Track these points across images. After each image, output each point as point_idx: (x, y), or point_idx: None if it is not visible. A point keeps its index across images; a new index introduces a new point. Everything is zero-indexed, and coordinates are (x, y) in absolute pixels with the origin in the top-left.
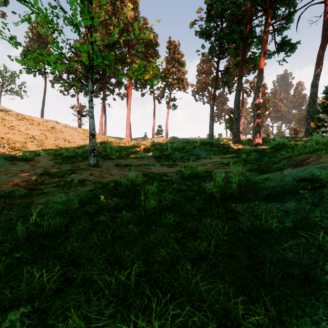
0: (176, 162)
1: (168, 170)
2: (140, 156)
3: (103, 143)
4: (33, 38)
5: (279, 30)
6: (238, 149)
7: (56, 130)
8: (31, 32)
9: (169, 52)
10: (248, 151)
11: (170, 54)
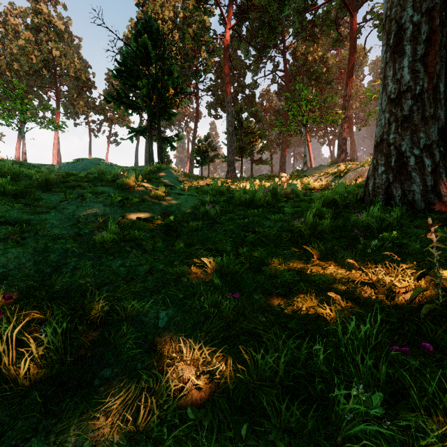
0: None
1: None
2: None
3: None
4: None
5: None
6: None
7: None
8: None
9: (109, 85)
10: None
11: (110, 87)
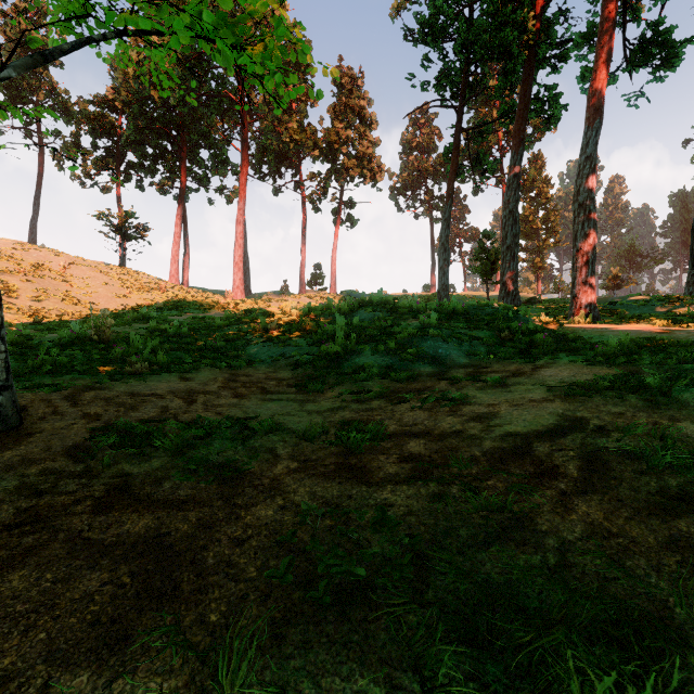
0: (369, 401)
1: (340, 529)
2: (248, 354)
3: (164, 307)
4: (8, 47)
5: (635, 8)
6: (560, 338)
7: (47, 271)
8: (3, 32)
9: (340, 93)
10: (624, 352)
11: (342, 96)
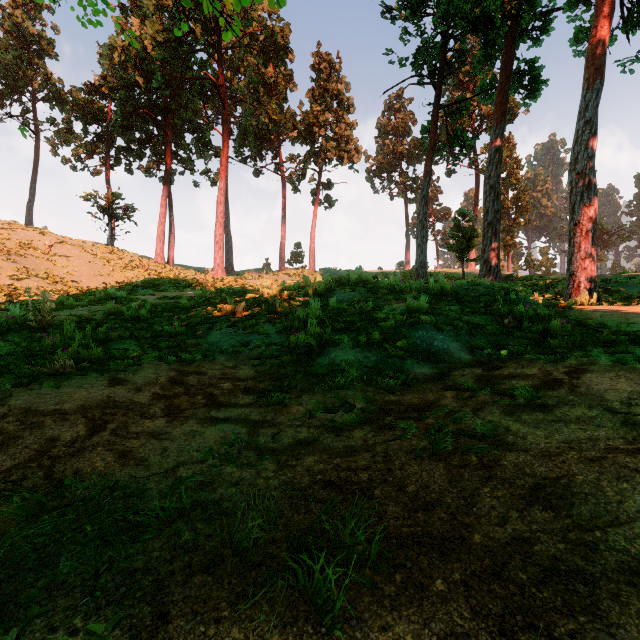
0: (349, 430)
1: None
2: (209, 341)
3: (140, 285)
4: (5, 40)
5: None
6: (577, 325)
7: (32, 250)
8: (1, 25)
9: (318, 78)
10: None
11: (321, 81)
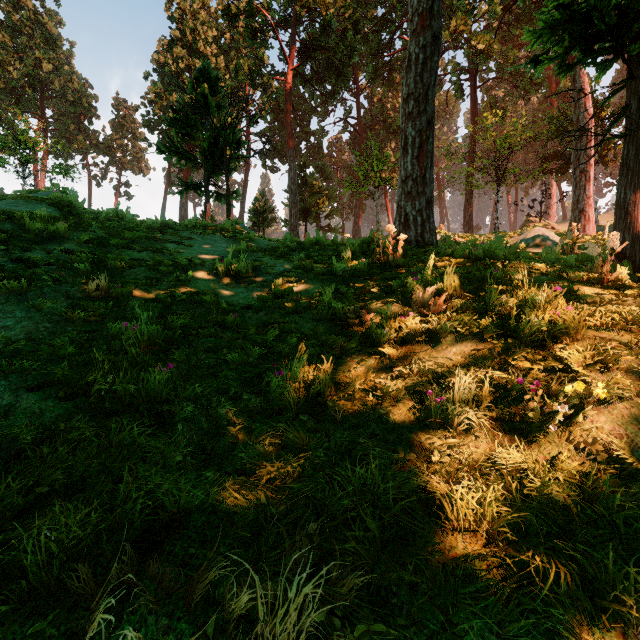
0: None
1: None
2: None
3: None
4: None
5: None
6: None
7: None
8: None
9: (118, 114)
10: None
11: (119, 118)
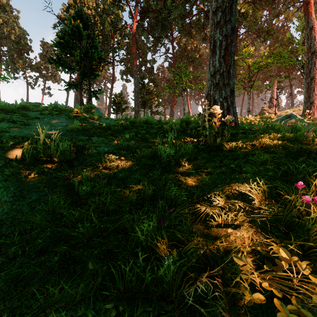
0: None
1: None
2: None
3: None
4: None
5: None
6: None
7: None
8: None
9: (44, 50)
10: None
11: (44, 52)
